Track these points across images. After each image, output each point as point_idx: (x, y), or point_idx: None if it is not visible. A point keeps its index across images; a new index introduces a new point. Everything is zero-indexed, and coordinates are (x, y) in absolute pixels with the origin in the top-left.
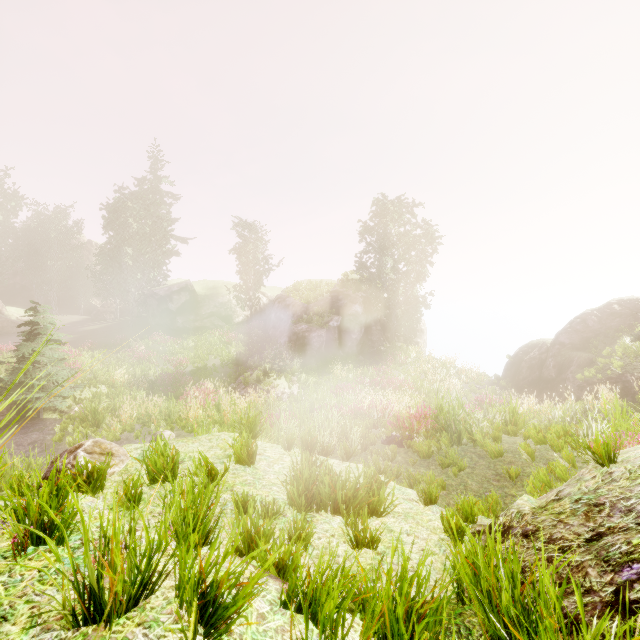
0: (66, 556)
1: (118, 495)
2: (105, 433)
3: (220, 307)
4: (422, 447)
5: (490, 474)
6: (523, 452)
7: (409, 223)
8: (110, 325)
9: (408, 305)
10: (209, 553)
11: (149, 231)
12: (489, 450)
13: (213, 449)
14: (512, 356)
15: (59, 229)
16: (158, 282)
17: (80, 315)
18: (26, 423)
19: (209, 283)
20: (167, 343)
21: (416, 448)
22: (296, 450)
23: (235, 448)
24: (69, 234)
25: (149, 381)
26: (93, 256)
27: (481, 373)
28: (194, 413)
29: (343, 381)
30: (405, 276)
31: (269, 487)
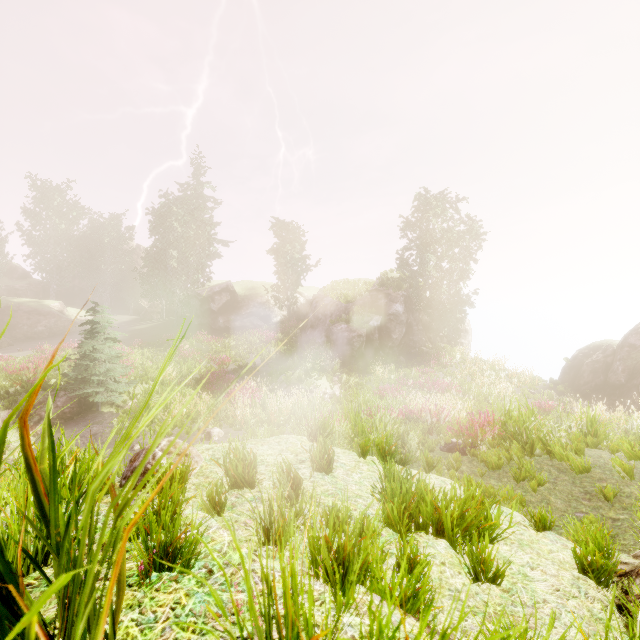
0: (196, 590)
1: (202, 501)
2: (158, 428)
3: (259, 307)
4: (491, 457)
5: (577, 491)
6: (618, 469)
7: (453, 218)
8: (157, 324)
9: (452, 304)
10: (420, 625)
11: (192, 234)
12: (573, 464)
13: (283, 453)
14: (570, 359)
15: (112, 235)
16: (201, 283)
17: (130, 315)
18: (87, 416)
19: (248, 284)
20: (210, 342)
21: (484, 458)
22: (371, 457)
23: (313, 454)
24: (120, 239)
25: (195, 378)
26: (142, 259)
27: (534, 377)
28: (241, 411)
29: (385, 382)
30: (449, 274)
31: (354, 499)
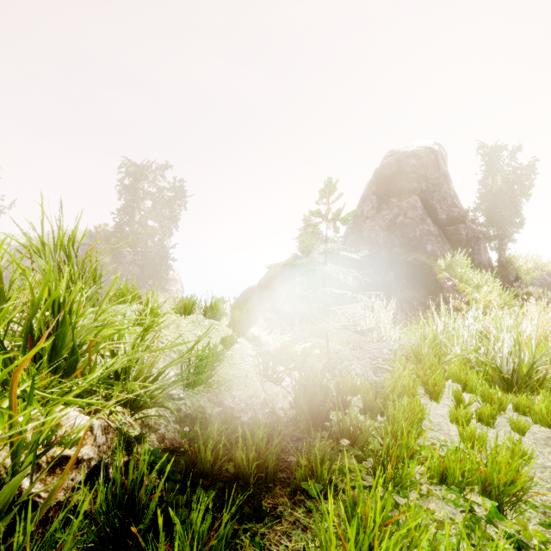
0: None
1: None
2: None
3: None
4: None
5: None
6: None
7: (160, 186)
8: None
9: (159, 257)
10: None
11: None
12: None
13: None
14: (237, 297)
15: None
16: None
17: None
18: None
19: None
20: None
21: None
22: None
23: None
24: None
25: None
26: None
27: None
28: None
29: None
30: (156, 232)
31: None
